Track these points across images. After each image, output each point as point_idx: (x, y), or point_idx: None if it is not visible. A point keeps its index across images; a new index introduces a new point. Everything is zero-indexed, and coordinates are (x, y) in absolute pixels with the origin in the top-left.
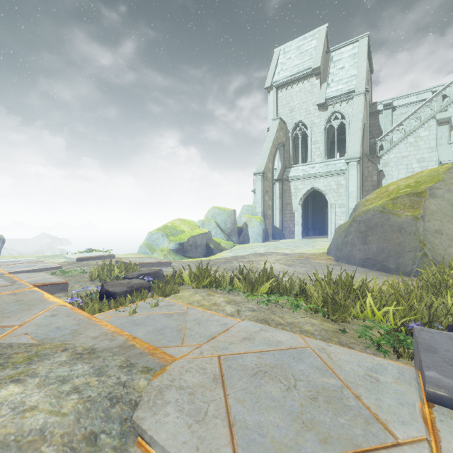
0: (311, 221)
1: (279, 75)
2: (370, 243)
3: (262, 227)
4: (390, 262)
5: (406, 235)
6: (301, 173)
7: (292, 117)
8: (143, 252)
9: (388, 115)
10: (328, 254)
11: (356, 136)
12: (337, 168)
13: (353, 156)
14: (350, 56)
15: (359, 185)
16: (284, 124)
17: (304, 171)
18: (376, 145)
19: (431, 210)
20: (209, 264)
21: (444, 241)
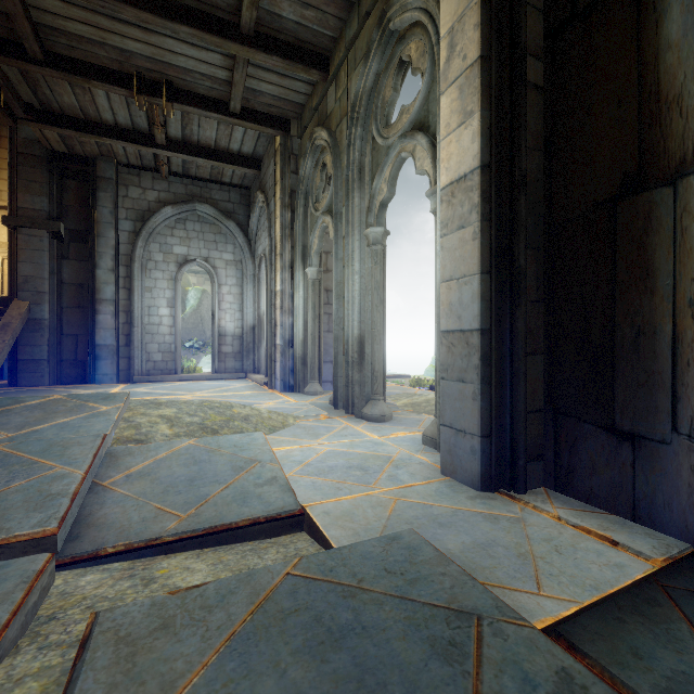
0: None
1: None
2: None
3: None
4: None
5: None
6: None
7: None
8: (429, 375)
9: None
10: None
11: None
12: None
13: None
14: None
15: None
16: None
17: None
18: None
19: None
20: None
21: None
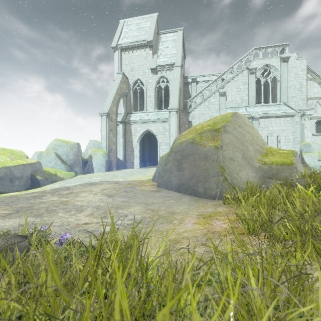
0: (148, 155)
1: (123, 40)
2: (184, 169)
3: (106, 159)
4: (199, 186)
5: (210, 162)
6: (139, 118)
7: (133, 75)
8: None
9: (194, 86)
10: (153, 180)
11: (175, 94)
12: (164, 117)
13: (173, 107)
14: (172, 40)
15: (177, 129)
16: (127, 79)
17: (141, 117)
18: (188, 104)
19: (226, 142)
20: (2, 203)
21: (236, 167)
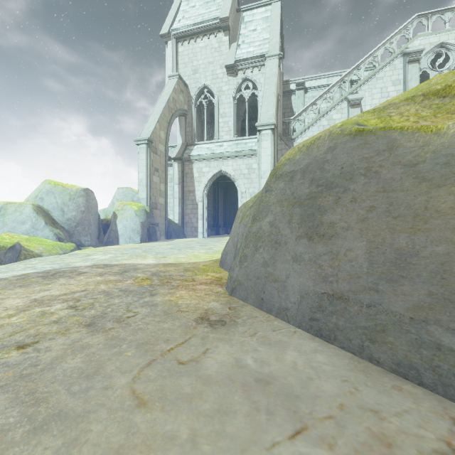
0: (223, 217)
1: (179, 22)
2: (336, 232)
3: (141, 219)
4: None
5: None
6: (206, 152)
7: (196, 80)
8: None
9: (300, 96)
10: (222, 265)
11: (270, 100)
12: (249, 148)
13: (267, 122)
14: (263, 18)
15: (273, 163)
16: (186, 87)
17: (210, 150)
18: (290, 125)
19: None
20: None
21: None
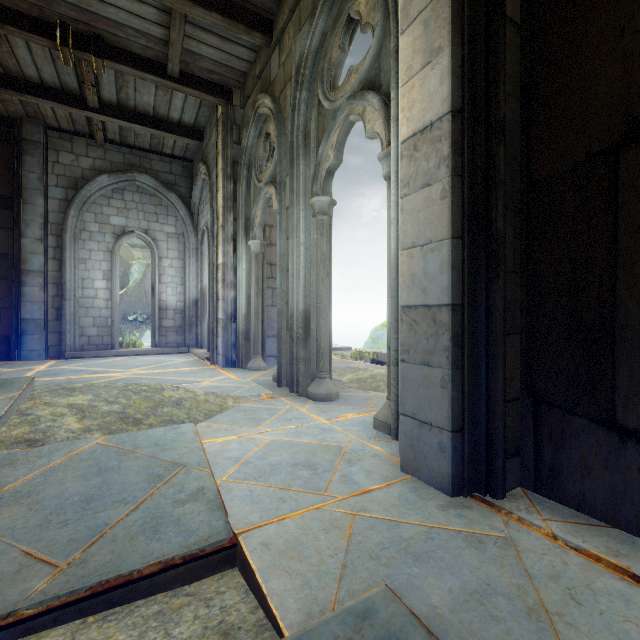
0: None
1: None
2: None
3: None
4: None
5: None
6: None
7: None
8: (368, 347)
9: None
10: None
11: None
12: None
13: None
14: None
15: None
16: None
17: None
18: None
19: None
20: None
21: None
